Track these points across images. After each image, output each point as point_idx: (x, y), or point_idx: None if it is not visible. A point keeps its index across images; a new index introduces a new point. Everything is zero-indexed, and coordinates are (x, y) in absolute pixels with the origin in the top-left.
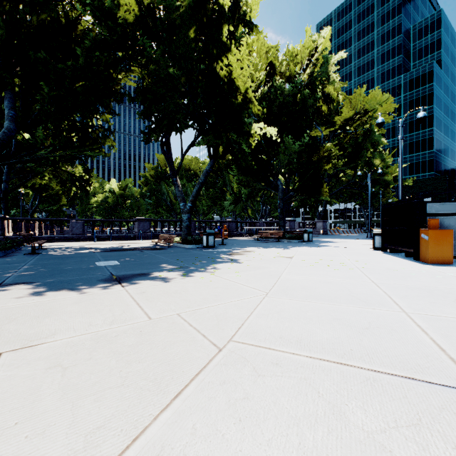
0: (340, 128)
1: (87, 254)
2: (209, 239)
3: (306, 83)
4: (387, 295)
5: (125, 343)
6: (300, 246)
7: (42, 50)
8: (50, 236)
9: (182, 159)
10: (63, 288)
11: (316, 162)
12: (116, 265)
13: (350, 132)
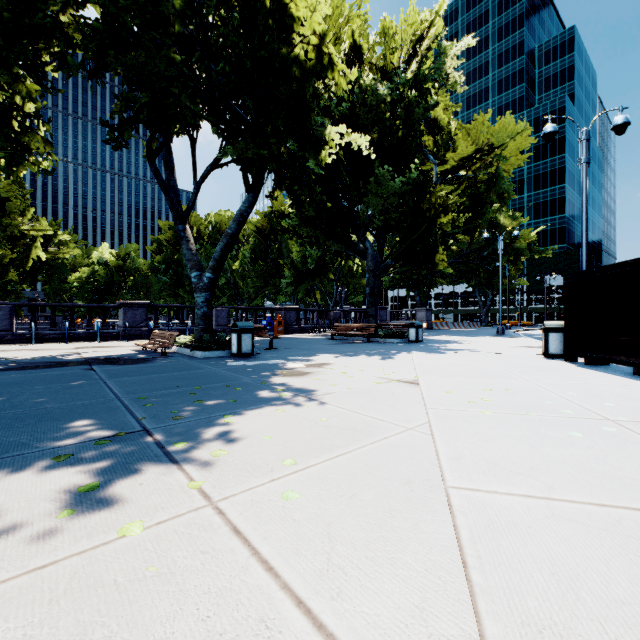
0: (452, 171)
1: None
2: (242, 339)
3: (411, 84)
4: None
5: None
6: (409, 350)
7: None
8: None
9: (194, 191)
10: None
11: (429, 211)
12: None
13: (466, 178)
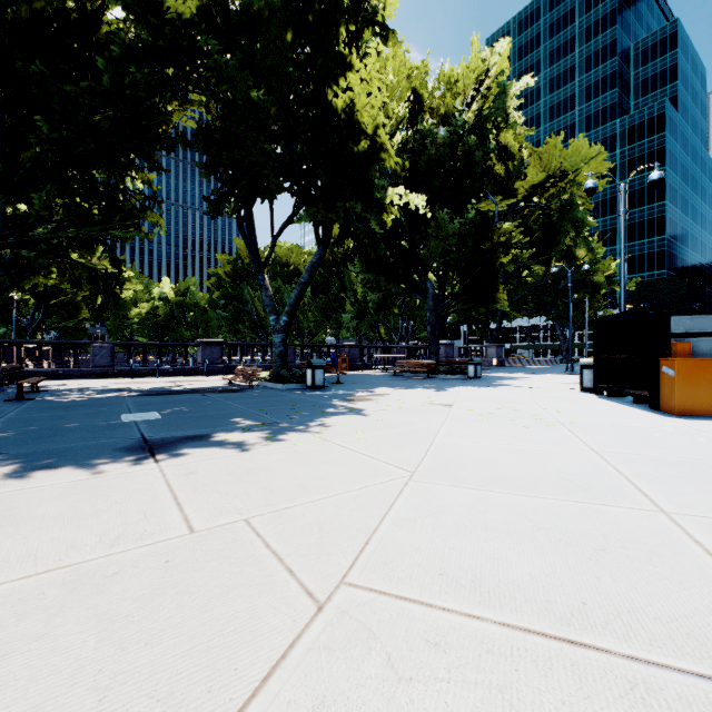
0: (523, 200)
1: (111, 401)
2: (316, 374)
3: (472, 126)
4: (623, 476)
5: (127, 593)
6: (463, 385)
7: (36, 61)
8: (56, 369)
9: (272, 246)
10: (46, 465)
11: (488, 252)
12: (155, 420)
13: (539, 207)
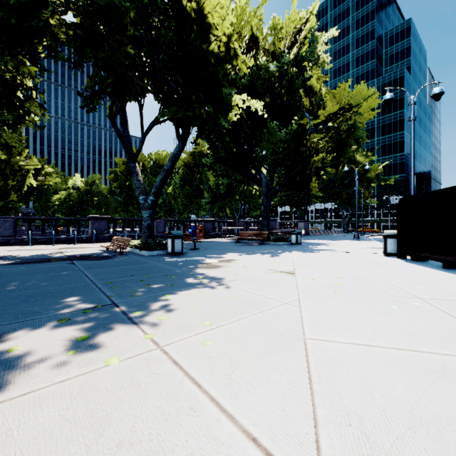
0: (323, 123)
1: None
2: (175, 243)
3: (292, 63)
4: None
5: None
6: (291, 250)
7: None
8: None
9: (142, 140)
10: None
11: (305, 152)
12: None
13: (333, 128)
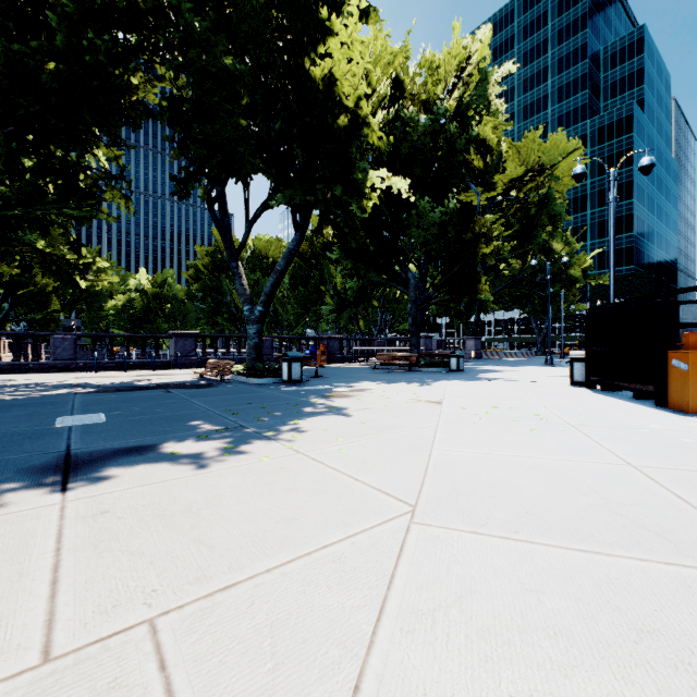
0: (502, 193)
1: (57, 399)
2: (292, 367)
3: (453, 114)
4: (695, 508)
5: None
6: (447, 379)
7: None
8: (12, 362)
9: (246, 231)
10: None
11: (471, 242)
12: (96, 424)
13: (517, 200)
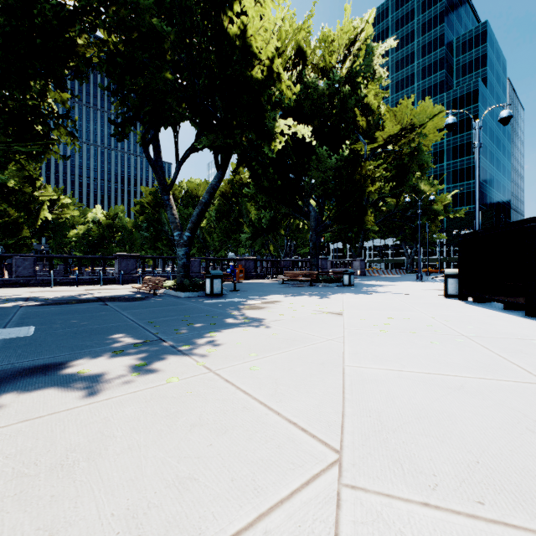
0: (381, 146)
1: (1, 311)
2: (214, 283)
3: (345, 80)
4: None
5: None
6: (342, 292)
7: None
8: None
9: (176, 170)
10: None
11: (360, 182)
12: (20, 338)
13: (393, 152)
